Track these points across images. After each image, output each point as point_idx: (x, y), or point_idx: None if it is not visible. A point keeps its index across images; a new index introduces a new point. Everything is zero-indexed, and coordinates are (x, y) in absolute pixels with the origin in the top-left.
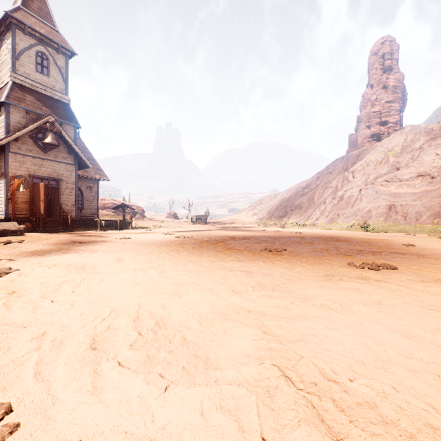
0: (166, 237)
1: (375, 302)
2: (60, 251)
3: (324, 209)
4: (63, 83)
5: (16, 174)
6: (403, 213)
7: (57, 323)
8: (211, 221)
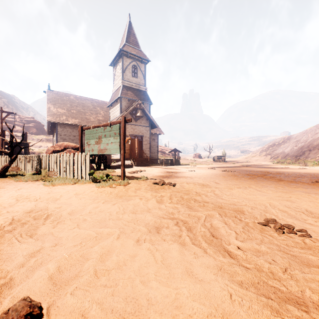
0: (215, 171)
1: None
2: (173, 176)
3: None
4: (143, 80)
5: None
6: None
7: (247, 206)
8: (228, 160)
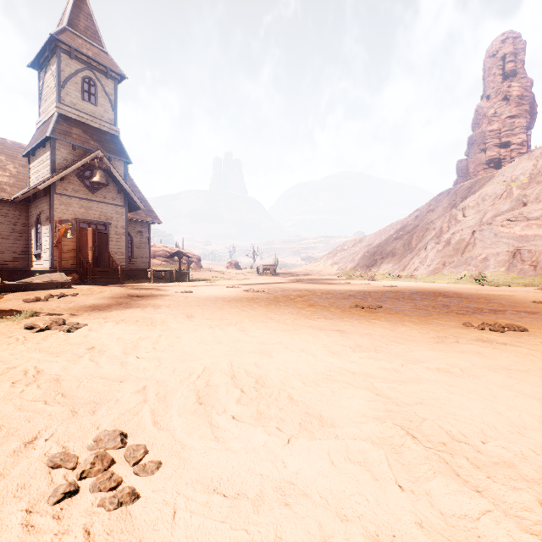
0: (232, 291)
1: (502, 367)
2: (121, 306)
3: (424, 256)
4: (112, 112)
5: (62, 218)
6: (532, 261)
7: (152, 379)
8: (280, 272)
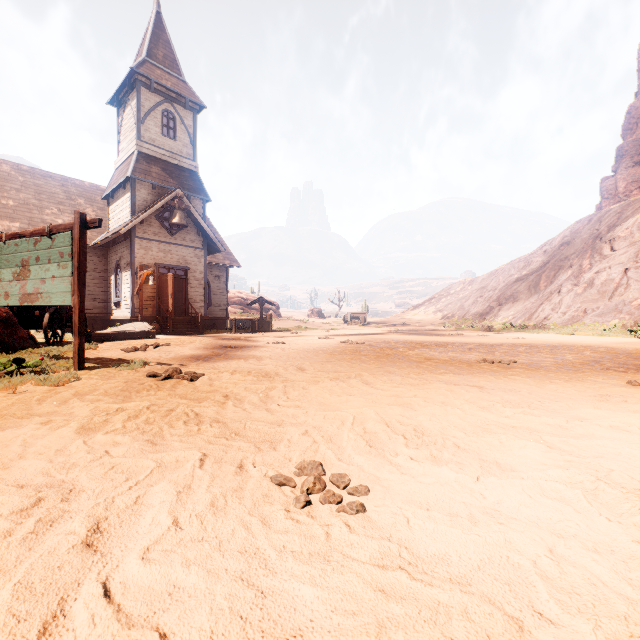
0: (328, 342)
1: None
2: (221, 357)
3: (558, 301)
4: (191, 146)
5: (142, 264)
6: None
7: (306, 424)
8: (371, 321)
